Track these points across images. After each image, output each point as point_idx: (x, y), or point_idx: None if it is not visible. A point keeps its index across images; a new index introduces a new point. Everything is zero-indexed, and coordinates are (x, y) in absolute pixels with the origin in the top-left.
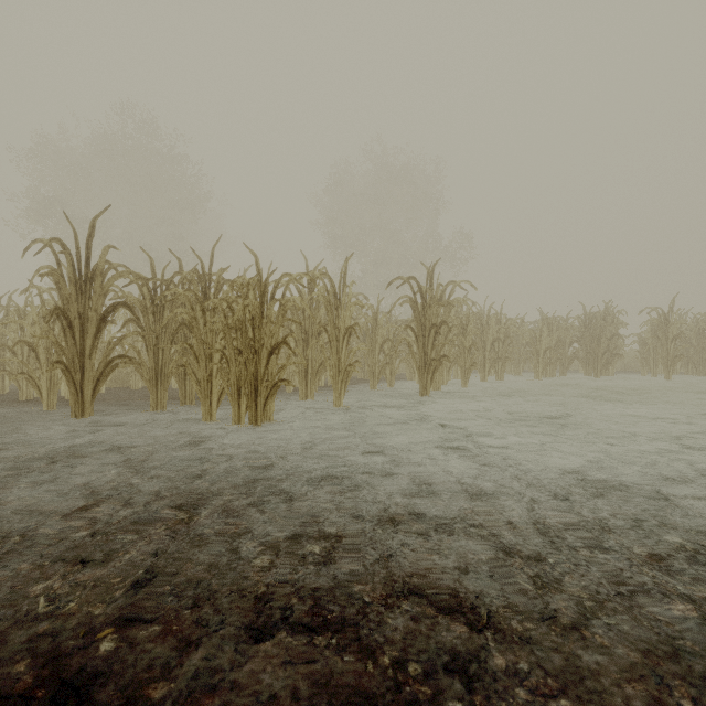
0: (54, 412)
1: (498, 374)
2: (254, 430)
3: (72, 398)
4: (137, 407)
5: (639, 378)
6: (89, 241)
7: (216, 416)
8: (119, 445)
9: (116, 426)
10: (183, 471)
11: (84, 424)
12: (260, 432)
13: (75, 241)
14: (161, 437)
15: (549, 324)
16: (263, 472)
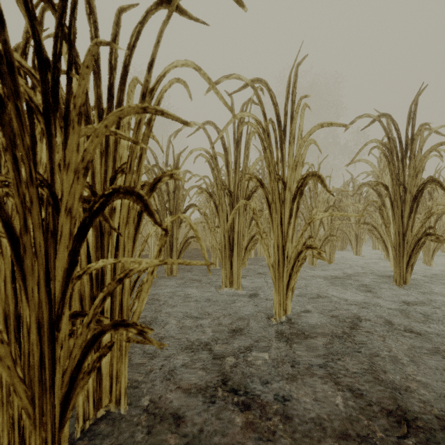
0: None
1: (444, 246)
2: None
3: None
4: None
5: None
6: None
7: None
8: None
9: None
10: None
11: None
12: None
13: None
14: None
15: None
16: None
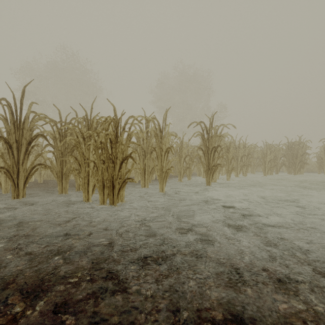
0: (7, 194)
1: (244, 173)
2: (111, 209)
3: (12, 188)
4: (53, 192)
5: (318, 175)
6: (22, 99)
7: (93, 198)
8: (25, 219)
9: (33, 204)
10: (52, 246)
11: (17, 203)
12: (115, 210)
13: (13, 99)
14: (54, 213)
15: (270, 148)
16: (107, 248)
